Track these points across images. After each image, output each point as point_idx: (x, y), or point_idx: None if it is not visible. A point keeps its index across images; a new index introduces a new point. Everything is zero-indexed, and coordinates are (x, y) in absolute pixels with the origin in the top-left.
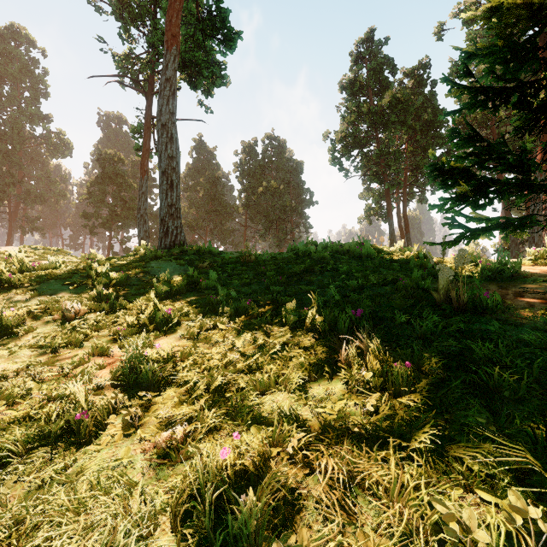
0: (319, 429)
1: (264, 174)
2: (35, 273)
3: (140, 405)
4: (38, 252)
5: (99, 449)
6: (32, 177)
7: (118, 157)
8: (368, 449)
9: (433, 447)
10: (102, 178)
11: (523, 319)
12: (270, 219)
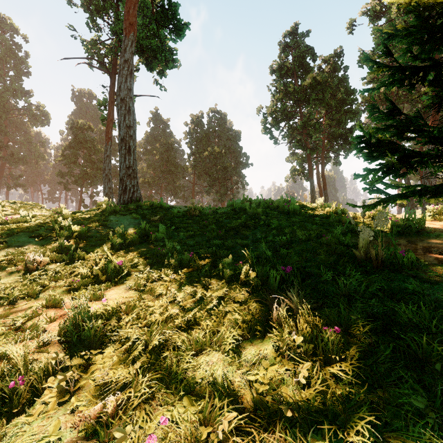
0: (251, 405)
1: (209, 141)
2: (7, 226)
3: (81, 364)
4: (15, 206)
5: (30, 420)
6: (16, 142)
7: (88, 126)
8: (302, 438)
9: (370, 433)
10: (74, 143)
11: (436, 276)
12: (214, 177)
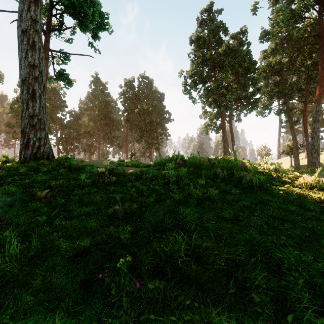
0: None
1: (139, 101)
2: None
3: None
4: None
5: None
6: None
7: None
8: None
9: None
10: None
11: None
12: (143, 130)
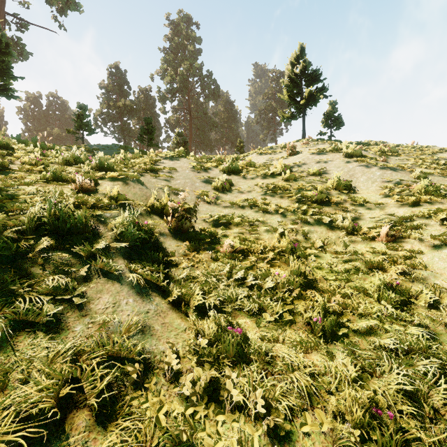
0: None
1: (48, 122)
2: None
3: None
4: None
5: None
6: None
7: None
8: None
9: None
10: None
11: None
12: None
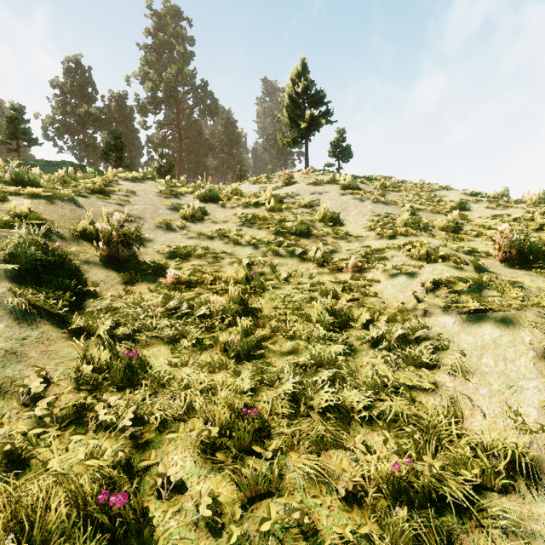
0: None
1: None
2: None
3: None
4: None
5: None
6: None
7: None
8: None
9: None
10: None
11: None
12: None
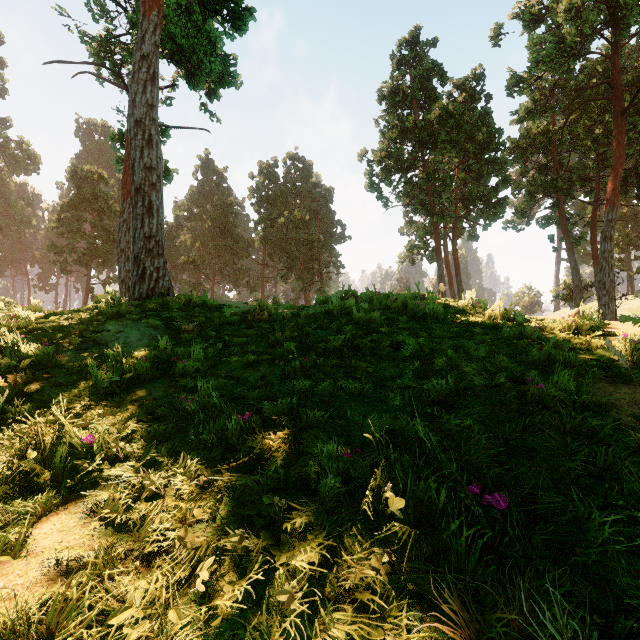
0: None
1: (286, 202)
2: None
3: None
4: None
5: None
6: None
7: (99, 175)
8: None
9: None
10: (77, 201)
11: None
12: (293, 256)
